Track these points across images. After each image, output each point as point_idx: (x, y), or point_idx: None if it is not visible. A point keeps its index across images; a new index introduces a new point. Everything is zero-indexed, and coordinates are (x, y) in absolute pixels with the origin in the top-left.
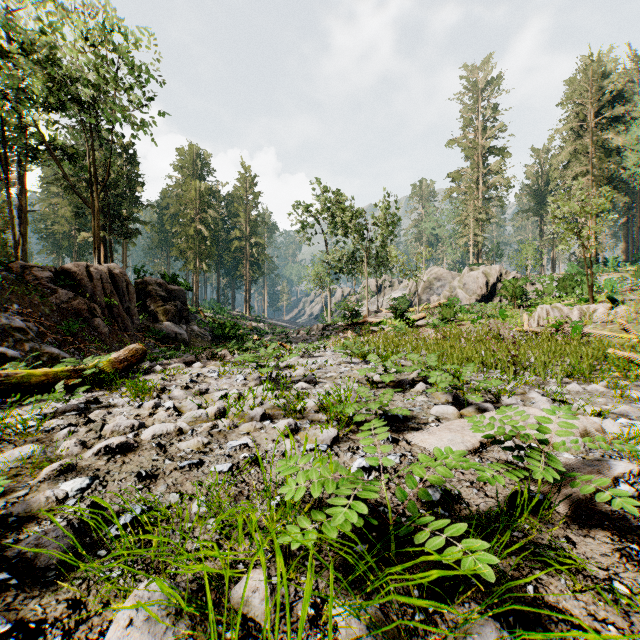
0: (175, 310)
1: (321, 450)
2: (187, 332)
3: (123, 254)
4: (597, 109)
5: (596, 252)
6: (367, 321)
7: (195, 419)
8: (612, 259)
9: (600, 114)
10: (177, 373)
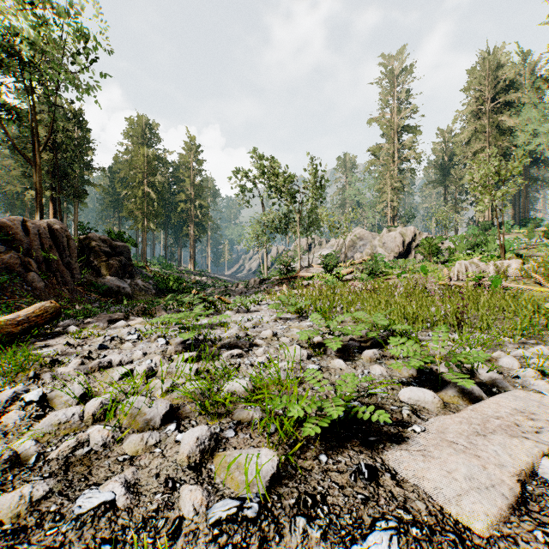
0: (118, 265)
1: (248, 518)
2: (131, 286)
3: (74, 213)
4: (493, 95)
5: (492, 217)
6: (300, 275)
7: (57, 427)
8: (506, 222)
9: (496, 100)
10: (92, 335)
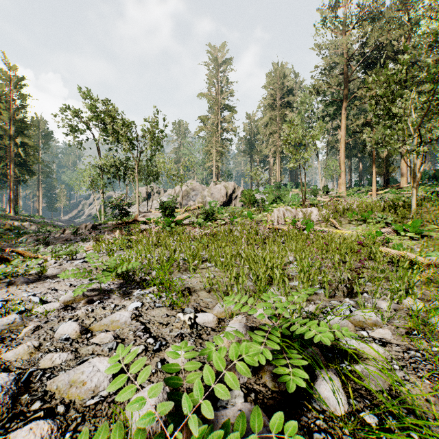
0: None
1: None
2: None
3: None
4: (281, 95)
5: (280, 179)
6: (138, 220)
7: None
8: (290, 184)
9: (282, 99)
10: None
